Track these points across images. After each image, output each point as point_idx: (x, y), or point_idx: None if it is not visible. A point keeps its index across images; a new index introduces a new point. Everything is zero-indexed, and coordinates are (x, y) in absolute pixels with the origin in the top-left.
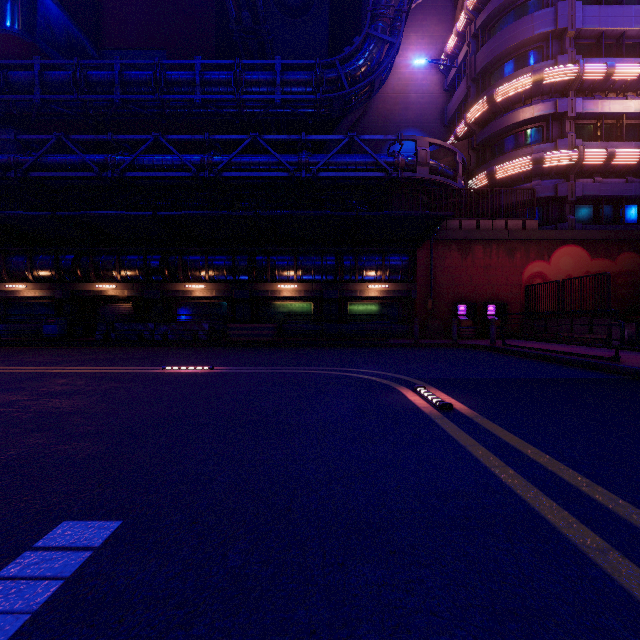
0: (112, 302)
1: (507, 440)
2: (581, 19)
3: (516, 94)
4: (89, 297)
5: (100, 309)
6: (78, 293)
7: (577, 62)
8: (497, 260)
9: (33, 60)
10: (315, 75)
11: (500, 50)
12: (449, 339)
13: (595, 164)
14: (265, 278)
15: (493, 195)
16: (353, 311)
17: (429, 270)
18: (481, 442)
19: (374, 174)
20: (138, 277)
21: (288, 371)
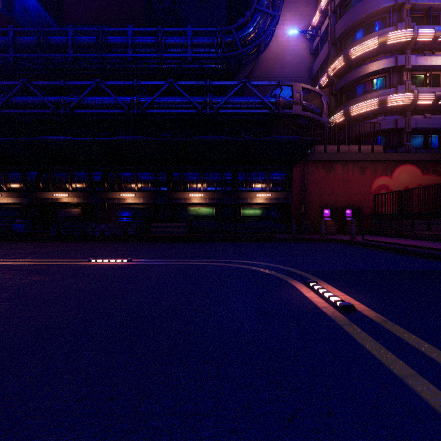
0: (66, 207)
1: None
2: None
3: (366, 52)
4: (48, 203)
5: (57, 212)
6: (40, 200)
7: (412, 27)
8: (352, 176)
9: (8, 28)
10: (217, 39)
11: (354, 20)
12: (317, 235)
13: (426, 104)
14: (179, 189)
15: (349, 127)
16: (245, 214)
17: (302, 183)
18: (416, 369)
19: (261, 111)
20: (85, 188)
21: (193, 263)
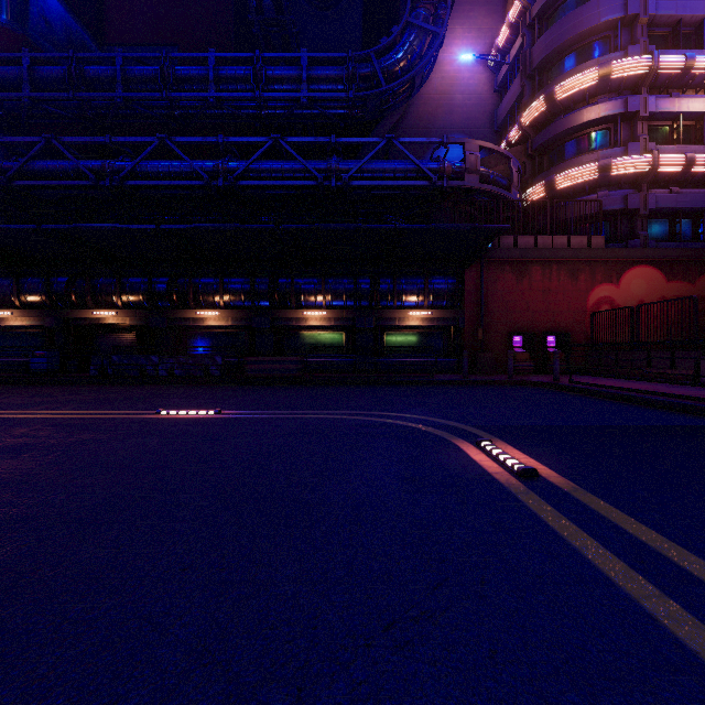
0: (112, 332)
1: (639, 536)
2: (655, 4)
3: (579, 91)
4: (85, 326)
5: (98, 340)
6: (72, 321)
7: (651, 53)
8: (558, 283)
9: (22, 53)
10: (347, 70)
11: (560, 41)
12: (503, 375)
13: (672, 172)
14: (289, 304)
15: (553, 208)
16: (391, 342)
17: (479, 295)
18: (601, 540)
19: (415, 183)
20: (142, 303)
21: (313, 416)
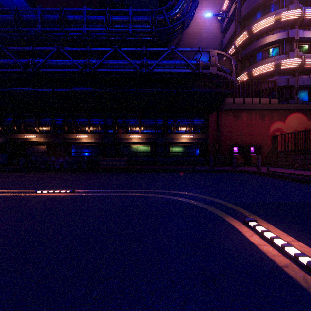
0: (35, 145)
1: None
2: None
3: (264, 28)
4: (21, 142)
5: (28, 149)
6: (14, 140)
7: (301, 8)
8: (255, 121)
9: None
10: (151, 17)
11: (255, 4)
12: (229, 166)
13: (310, 66)
14: (122, 131)
15: (252, 84)
16: (173, 150)
17: (216, 127)
18: None
19: (185, 70)
20: (49, 131)
21: (129, 194)
